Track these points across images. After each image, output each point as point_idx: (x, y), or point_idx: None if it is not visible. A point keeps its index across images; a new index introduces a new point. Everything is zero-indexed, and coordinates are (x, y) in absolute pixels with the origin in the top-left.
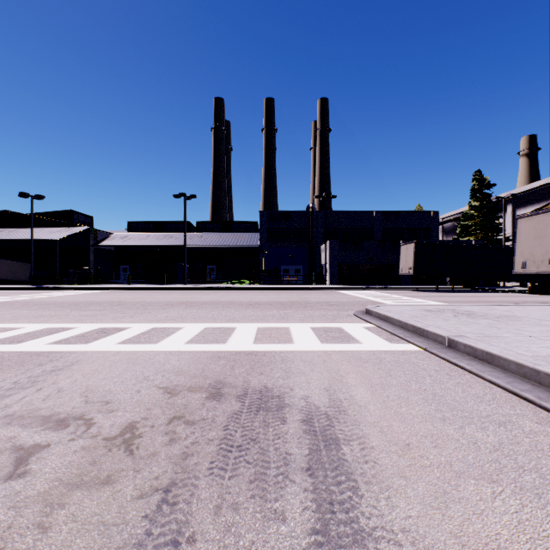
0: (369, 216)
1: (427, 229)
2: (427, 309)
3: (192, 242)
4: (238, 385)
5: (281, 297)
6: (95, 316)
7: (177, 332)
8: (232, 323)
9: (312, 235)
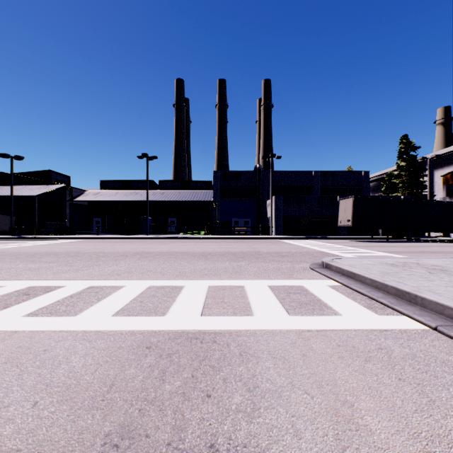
0: (309, 175)
1: (359, 187)
2: (389, 263)
3: (154, 198)
4: (160, 443)
5: (233, 247)
6: (38, 270)
7: (113, 293)
8: (180, 280)
9: (259, 191)
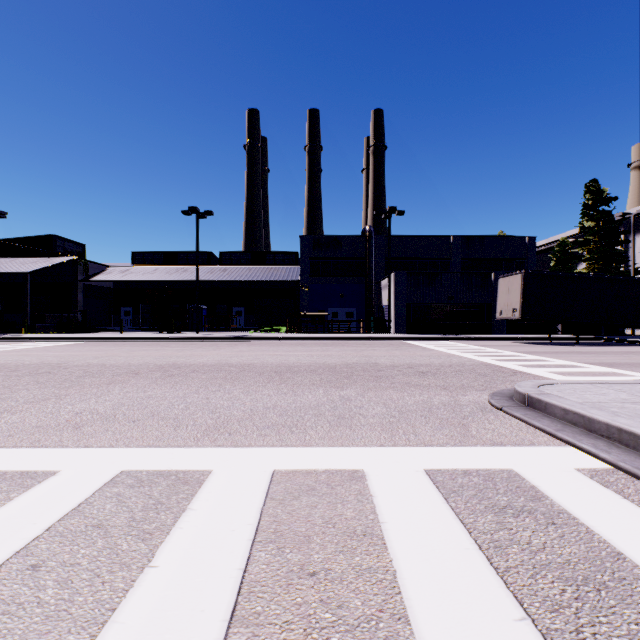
0: (445, 242)
1: (521, 260)
2: None
3: (211, 277)
4: None
5: (330, 355)
6: None
7: None
8: (209, 447)
9: (369, 266)
